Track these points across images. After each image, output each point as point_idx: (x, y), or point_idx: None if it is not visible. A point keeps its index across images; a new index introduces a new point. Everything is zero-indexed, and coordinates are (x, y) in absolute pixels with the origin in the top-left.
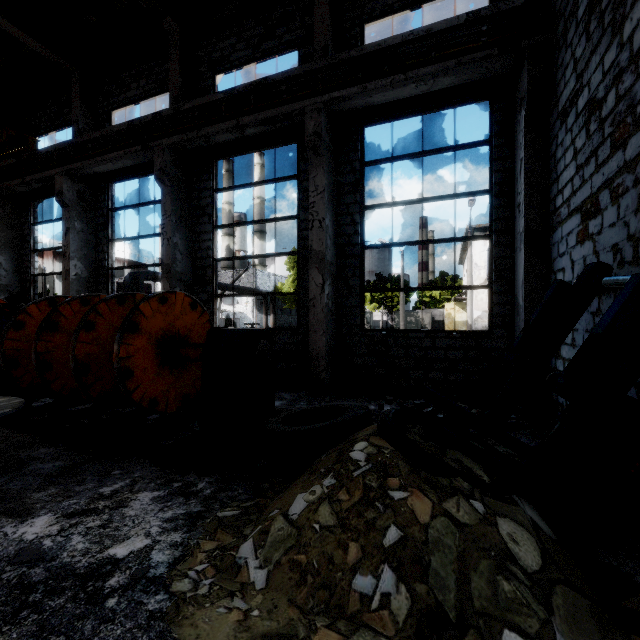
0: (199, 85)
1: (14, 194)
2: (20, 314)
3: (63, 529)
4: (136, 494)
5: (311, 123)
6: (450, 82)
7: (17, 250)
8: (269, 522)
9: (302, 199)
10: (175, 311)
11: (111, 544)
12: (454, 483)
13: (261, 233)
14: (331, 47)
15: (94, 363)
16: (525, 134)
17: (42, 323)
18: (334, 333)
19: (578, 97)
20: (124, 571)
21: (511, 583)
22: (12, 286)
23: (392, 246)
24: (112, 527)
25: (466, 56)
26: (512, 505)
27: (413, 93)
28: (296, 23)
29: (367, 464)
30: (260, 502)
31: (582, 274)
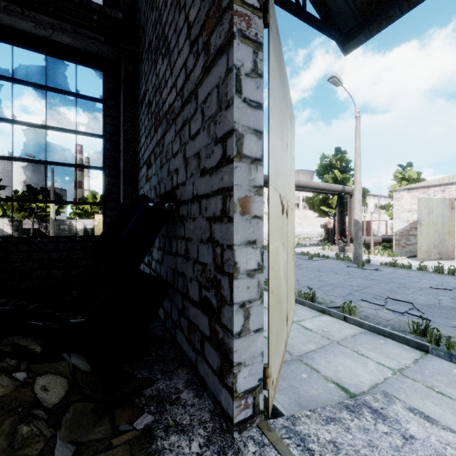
0: None
1: None
2: None
3: None
4: None
5: None
6: (69, 41)
7: None
8: None
9: None
10: None
11: None
12: (0, 365)
13: None
14: None
15: None
16: (123, 106)
17: None
18: None
19: (146, 95)
20: None
21: (31, 424)
22: None
23: (13, 160)
24: None
25: (81, 29)
26: (58, 362)
27: (33, 31)
28: None
29: None
30: None
31: (136, 200)
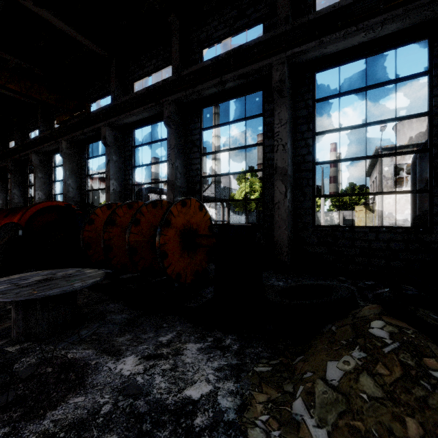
0: (191, 58)
1: (77, 141)
2: (91, 214)
3: (146, 369)
4: (185, 344)
5: (277, 73)
6: (395, 27)
7: (78, 175)
8: (311, 384)
9: (266, 131)
10: (190, 212)
11: (184, 386)
12: None
13: (217, 160)
14: (290, 16)
15: (139, 247)
16: None
17: (106, 220)
18: (292, 228)
19: None
20: (203, 412)
21: None
22: (75, 198)
23: (339, 162)
24: (179, 371)
25: (413, 3)
26: None
27: (361, 41)
28: (261, 4)
29: (394, 342)
30: (283, 361)
31: None
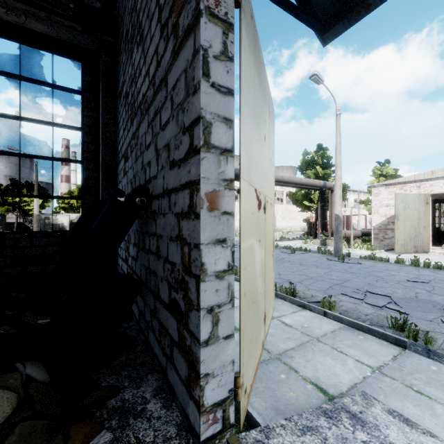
0: None
1: None
2: None
3: None
4: None
5: None
6: (44, 29)
7: None
8: None
9: None
10: None
11: None
12: None
13: None
14: None
15: None
16: (102, 98)
17: None
18: None
19: (124, 87)
20: None
21: None
22: None
23: None
24: None
25: (56, 17)
26: (9, 373)
27: (5, 17)
28: None
29: None
30: None
31: (110, 194)
